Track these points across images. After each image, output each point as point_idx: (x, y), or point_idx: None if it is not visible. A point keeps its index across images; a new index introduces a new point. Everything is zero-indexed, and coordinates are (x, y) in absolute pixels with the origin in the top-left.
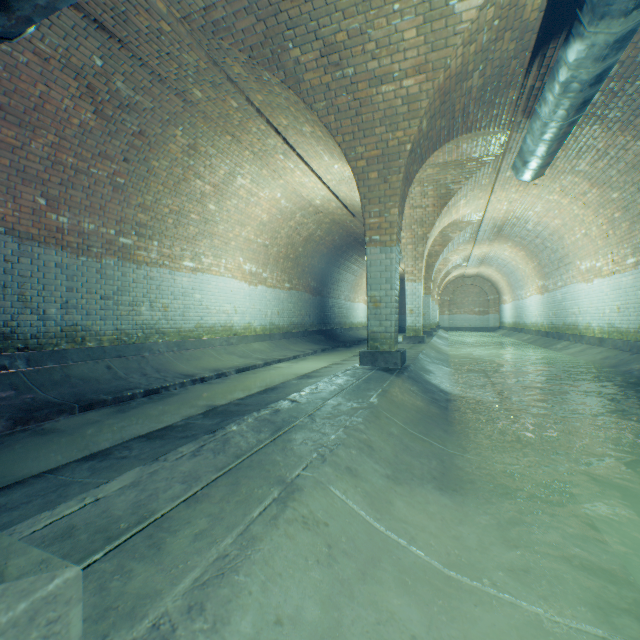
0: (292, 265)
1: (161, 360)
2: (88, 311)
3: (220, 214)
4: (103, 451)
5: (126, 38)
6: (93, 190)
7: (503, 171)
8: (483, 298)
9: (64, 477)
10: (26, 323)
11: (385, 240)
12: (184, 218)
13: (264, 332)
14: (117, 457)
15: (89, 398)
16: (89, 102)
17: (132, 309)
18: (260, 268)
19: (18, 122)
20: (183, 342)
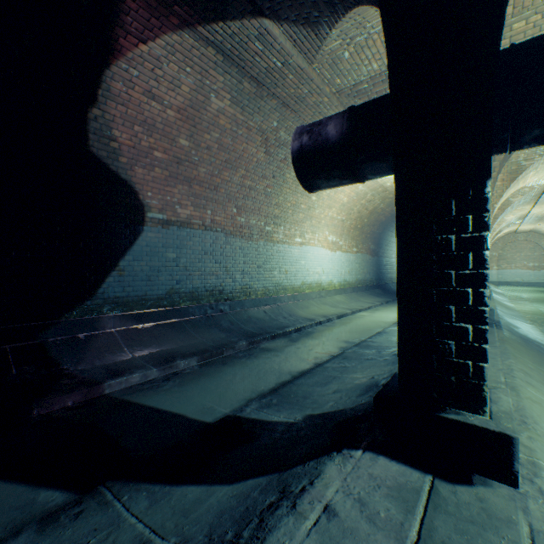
0: (358, 233)
1: (288, 308)
2: (251, 275)
3: (317, 202)
4: (326, 362)
5: (297, 109)
6: (255, 199)
7: None
8: (538, 253)
9: (327, 373)
10: (227, 284)
11: None
12: (297, 208)
13: (340, 287)
14: (340, 366)
15: (271, 331)
16: (263, 147)
17: (270, 273)
18: (338, 238)
19: (230, 167)
20: (296, 295)
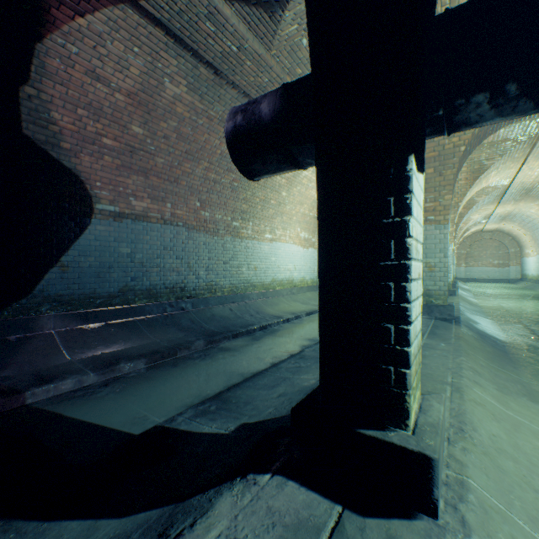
0: None
1: (256, 305)
2: (217, 272)
3: (288, 198)
4: (281, 362)
5: None
6: (221, 193)
7: (538, 146)
8: (502, 251)
9: (279, 374)
10: (190, 281)
11: (439, 219)
12: (267, 204)
13: (312, 284)
14: (295, 366)
15: (233, 330)
16: None
17: (238, 270)
18: (310, 235)
19: (192, 158)
20: (265, 292)
